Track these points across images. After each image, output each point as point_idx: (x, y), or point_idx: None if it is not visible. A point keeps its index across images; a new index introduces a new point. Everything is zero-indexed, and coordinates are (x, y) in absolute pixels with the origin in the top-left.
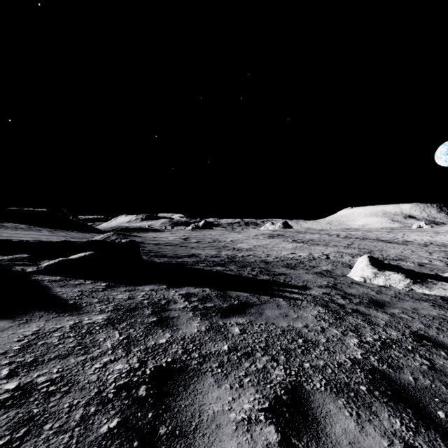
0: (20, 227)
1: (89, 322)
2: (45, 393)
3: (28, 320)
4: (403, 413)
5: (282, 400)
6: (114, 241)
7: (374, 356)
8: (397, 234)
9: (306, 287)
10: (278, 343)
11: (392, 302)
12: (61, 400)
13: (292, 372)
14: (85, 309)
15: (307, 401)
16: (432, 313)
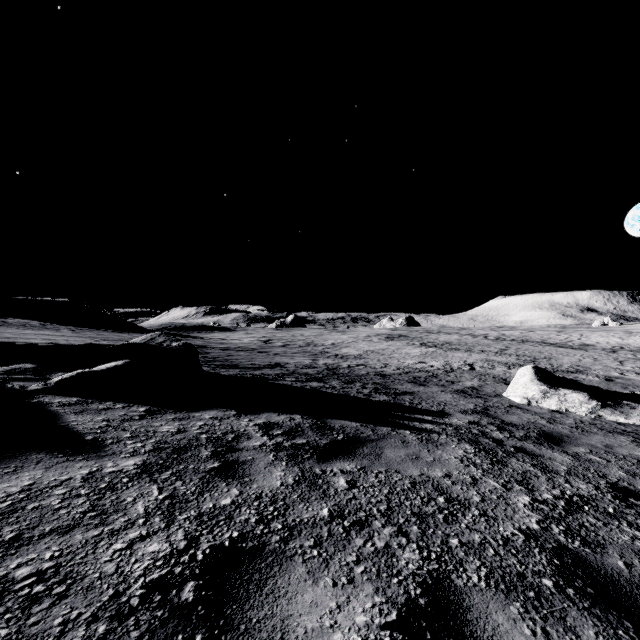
0: (30, 324)
1: (114, 470)
2: (26, 598)
3: (17, 468)
4: (619, 629)
5: (418, 606)
6: (161, 344)
7: (557, 525)
8: (572, 335)
9: (443, 413)
10: (408, 504)
11: (573, 436)
12: (51, 612)
13: (431, 554)
14: (110, 448)
15: (460, 608)
16: (636, 454)
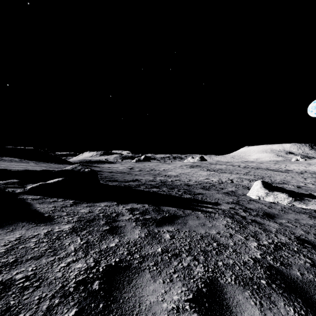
0: (14, 160)
1: (59, 230)
2: (21, 288)
3: (13, 229)
4: (295, 302)
5: (202, 292)
6: (80, 170)
7: (269, 256)
8: (281, 165)
9: (217, 203)
10: (199, 246)
11: (280, 214)
12: (33, 294)
13: (209, 269)
14: (56, 220)
15: (222, 293)
16: (310, 223)
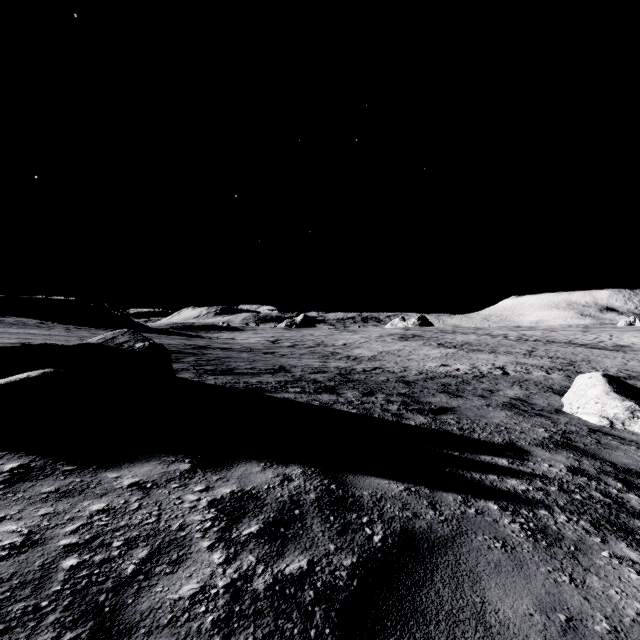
0: (25, 322)
1: None
2: None
3: None
4: None
5: None
6: (121, 345)
7: None
8: (600, 335)
9: (516, 448)
10: None
11: None
12: None
13: None
14: None
15: None
16: None
